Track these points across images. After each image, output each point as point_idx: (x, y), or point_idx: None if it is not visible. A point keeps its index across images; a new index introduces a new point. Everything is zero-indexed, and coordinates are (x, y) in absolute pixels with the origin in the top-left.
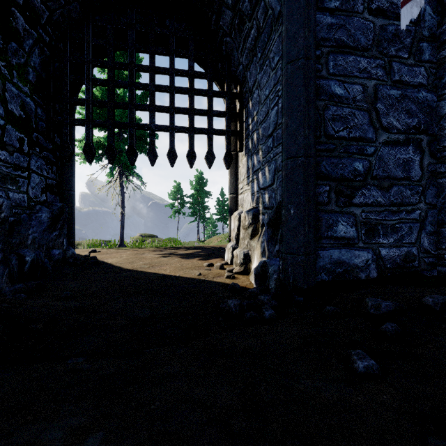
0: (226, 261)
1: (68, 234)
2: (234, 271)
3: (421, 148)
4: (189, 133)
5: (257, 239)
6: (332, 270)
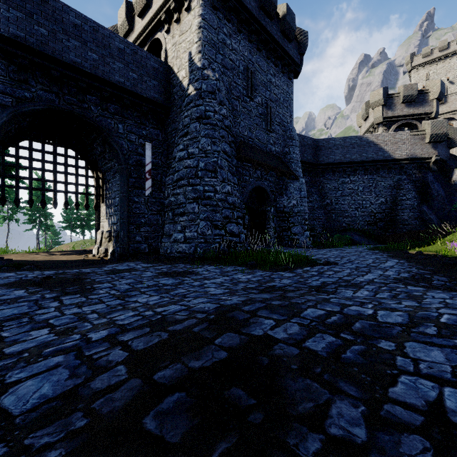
0: (94, 254)
1: None
2: (101, 256)
3: (162, 215)
4: (76, 194)
5: (111, 242)
6: (135, 250)
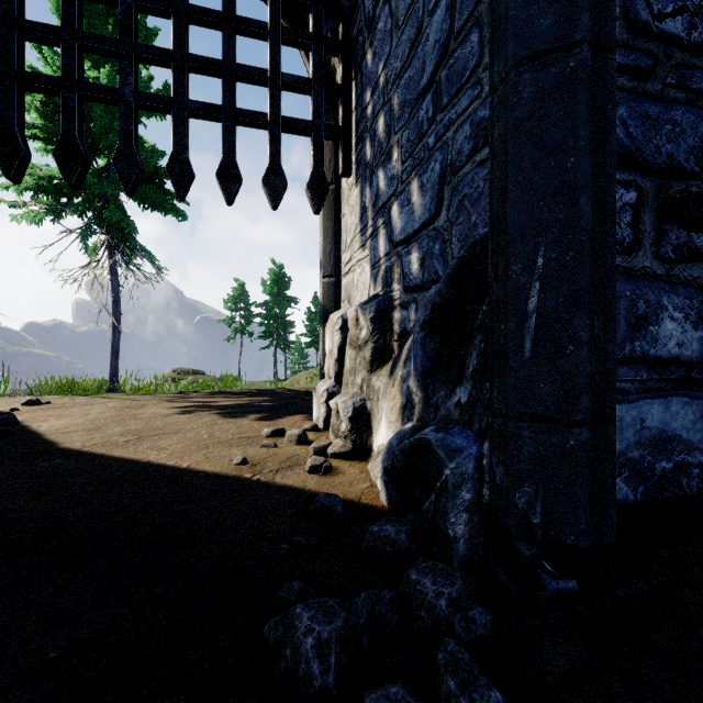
0: (313, 423)
1: None
2: (330, 450)
3: None
4: (222, 120)
5: (388, 371)
6: (646, 465)
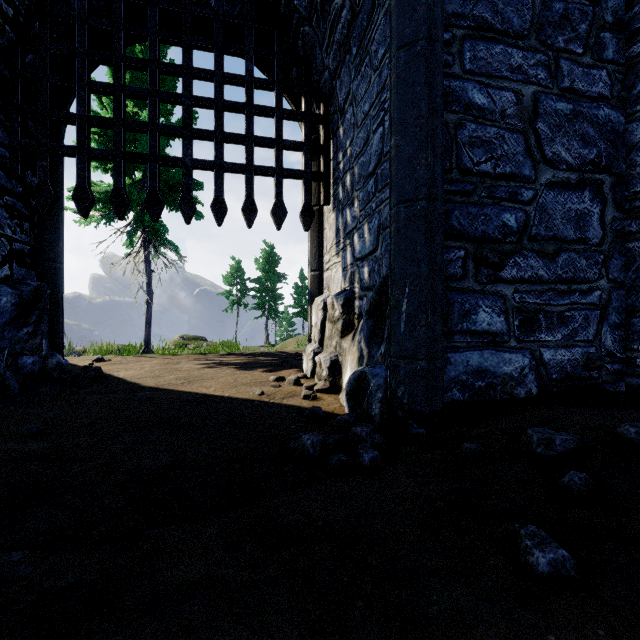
0: (304, 373)
1: (51, 332)
2: (316, 388)
3: (603, 195)
4: (246, 174)
5: (351, 337)
6: (470, 383)
